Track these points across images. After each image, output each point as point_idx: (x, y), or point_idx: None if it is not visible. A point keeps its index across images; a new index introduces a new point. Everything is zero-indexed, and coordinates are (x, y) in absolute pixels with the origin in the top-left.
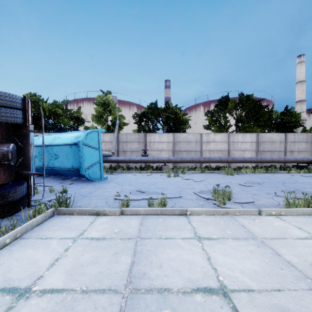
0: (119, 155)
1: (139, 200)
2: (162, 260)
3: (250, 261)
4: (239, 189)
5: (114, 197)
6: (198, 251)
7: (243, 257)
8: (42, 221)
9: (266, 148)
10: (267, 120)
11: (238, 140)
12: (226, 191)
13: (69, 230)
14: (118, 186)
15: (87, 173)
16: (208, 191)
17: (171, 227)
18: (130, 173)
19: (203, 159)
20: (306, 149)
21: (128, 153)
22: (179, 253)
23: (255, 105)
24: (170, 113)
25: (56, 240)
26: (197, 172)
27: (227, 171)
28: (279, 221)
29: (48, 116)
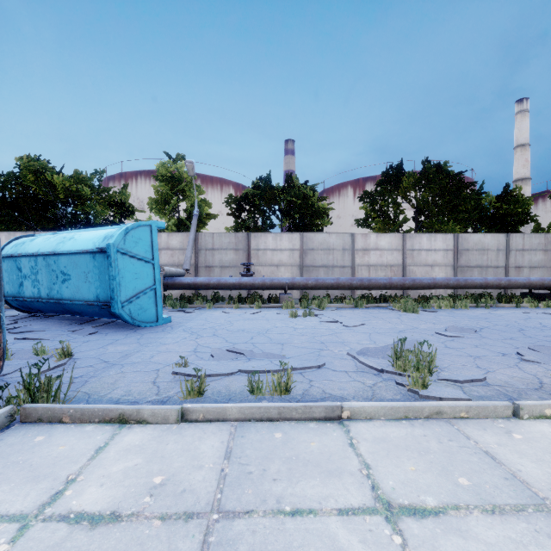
0: (199, 274)
1: (230, 375)
2: None
3: None
4: (440, 344)
5: (173, 368)
6: None
7: None
8: None
9: (473, 262)
10: (473, 209)
11: (421, 246)
12: (422, 354)
13: (27, 483)
14: (189, 338)
15: (126, 311)
16: (378, 350)
17: (306, 466)
18: (218, 309)
19: (358, 282)
20: (544, 263)
21: (216, 270)
22: None
23: (451, 182)
24: (296, 196)
25: None
26: (346, 306)
27: (405, 305)
28: None
29: (63, 200)
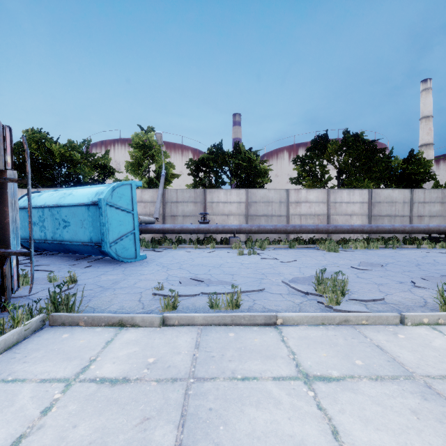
0: (166, 221)
1: (195, 296)
2: (240, 437)
3: (421, 438)
4: (353, 275)
5: (153, 290)
6: (310, 411)
7: (402, 427)
8: (17, 340)
9: (384, 212)
10: (384, 170)
11: (342, 199)
12: (337, 281)
13: (64, 361)
14: (161, 270)
15: (113, 249)
16: (305, 279)
17: (251, 353)
18: (182, 249)
19: (291, 228)
20: (441, 213)
21: (179, 218)
22: (273, 417)
23: (366, 148)
24: (242, 159)
25: (32, 385)
26: (282, 247)
27: (328, 246)
28: (439, 337)
29: (59, 164)
